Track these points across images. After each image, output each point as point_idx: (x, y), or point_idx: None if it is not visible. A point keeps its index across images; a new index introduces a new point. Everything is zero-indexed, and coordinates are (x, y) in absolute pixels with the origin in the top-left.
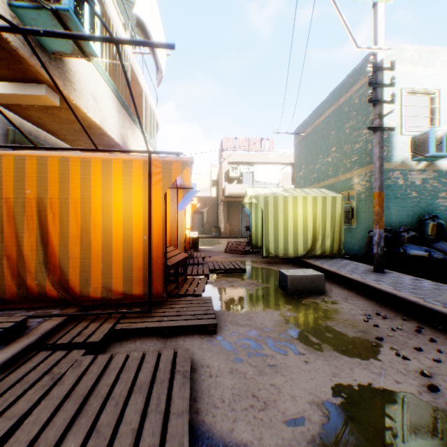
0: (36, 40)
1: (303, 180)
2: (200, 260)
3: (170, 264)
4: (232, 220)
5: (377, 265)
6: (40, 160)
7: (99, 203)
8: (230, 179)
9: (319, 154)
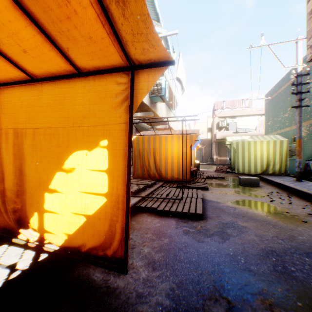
0: (151, 101)
1: (270, 128)
2: (201, 173)
3: (191, 170)
4: (221, 153)
5: (297, 177)
6: (153, 137)
7: (170, 149)
8: (220, 128)
9: (279, 111)
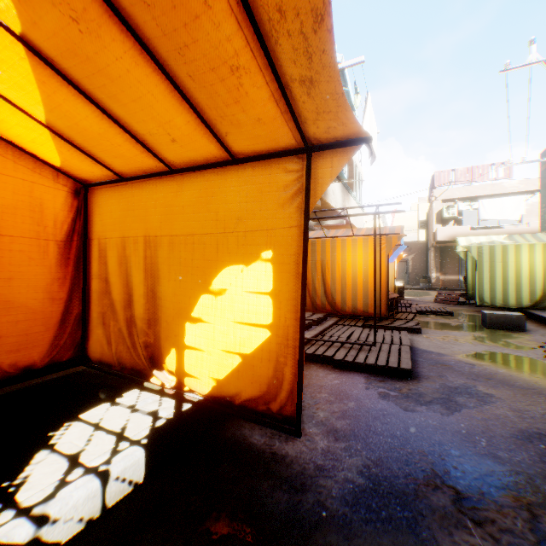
0: None
1: None
2: (407, 305)
3: (389, 298)
4: (447, 269)
5: None
6: (322, 242)
7: (350, 262)
8: (444, 220)
9: None
